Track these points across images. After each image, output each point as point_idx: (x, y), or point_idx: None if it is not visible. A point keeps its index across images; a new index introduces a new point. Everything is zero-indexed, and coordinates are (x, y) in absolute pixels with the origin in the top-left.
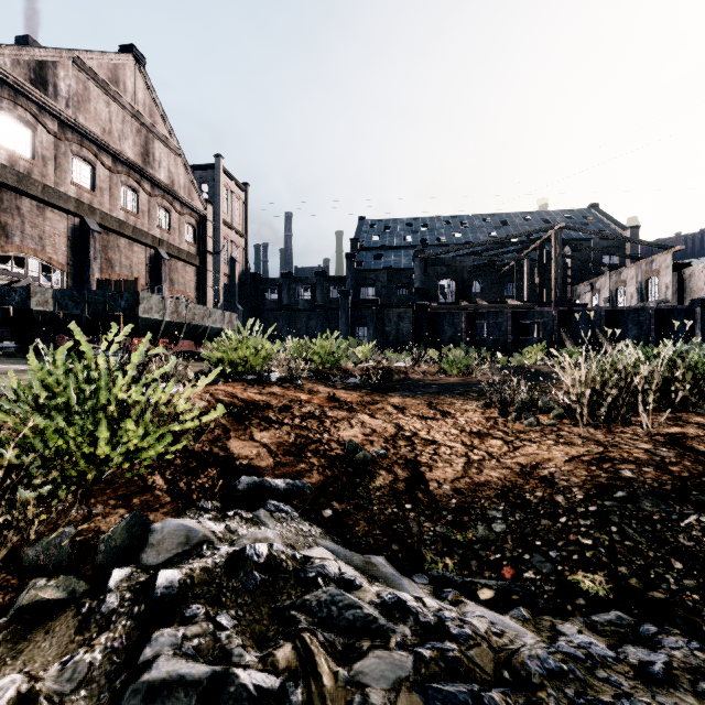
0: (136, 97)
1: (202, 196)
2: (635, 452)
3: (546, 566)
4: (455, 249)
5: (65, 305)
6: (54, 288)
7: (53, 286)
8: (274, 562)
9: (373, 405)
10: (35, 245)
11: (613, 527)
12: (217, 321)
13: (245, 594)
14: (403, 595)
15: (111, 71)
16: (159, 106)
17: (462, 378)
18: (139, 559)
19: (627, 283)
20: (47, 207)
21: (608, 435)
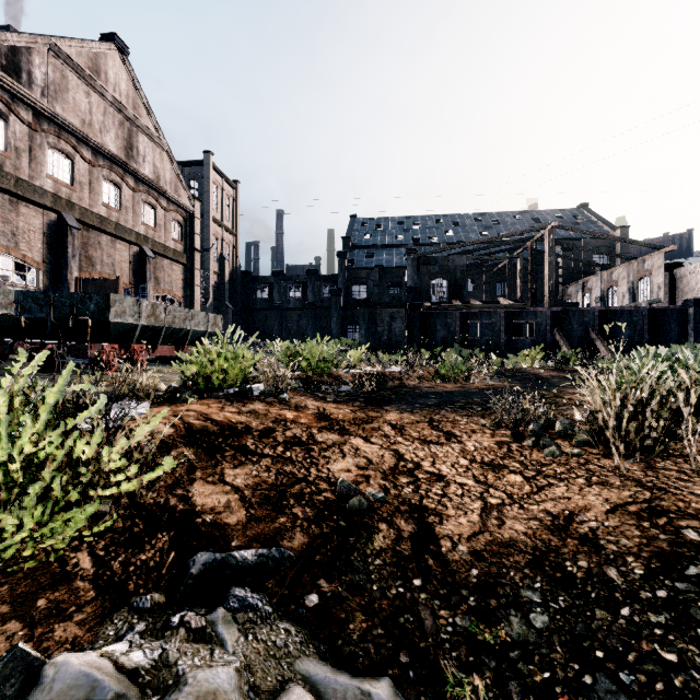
0: (118, 88)
1: (189, 192)
2: (692, 500)
3: None
4: (448, 248)
5: (28, 308)
6: (29, 287)
7: (27, 286)
8: None
9: (368, 424)
10: (8, 241)
11: (699, 629)
12: (200, 323)
13: None
14: None
15: (92, 60)
16: (143, 98)
17: (459, 384)
18: None
19: (619, 283)
20: (21, 202)
21: (649, 472)
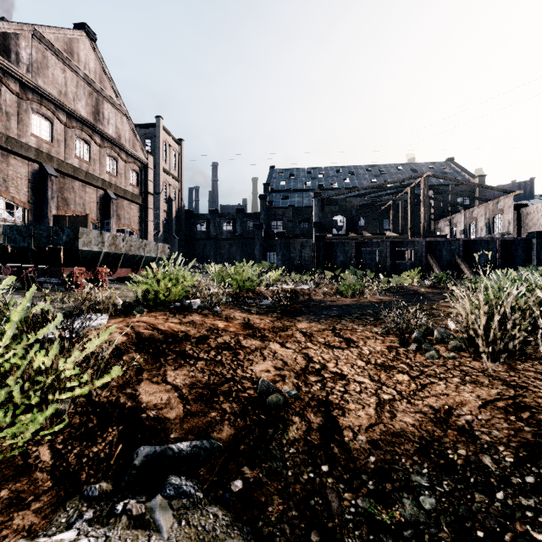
0: (88, 66)
1: (144, 148)
2: None
3: None
4: (345, 192)
5: (14, 239)
6: (17, 222)
7: (16, 221)
8: None
9: (284, 332)
10: None
11: None
12: (151, 251)
13: None
14: None
15: (67, 43)
16: (107, 74)
17: (355, 299)
18: None
19: (478, 219)
20: (11, 155)
21: (512, 373)
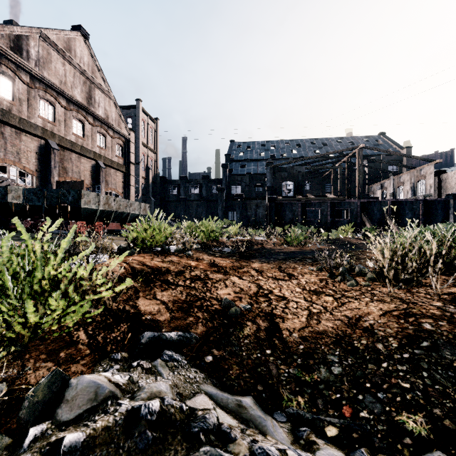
0: (82, 60)
1: (127, 126)
2: (430, 308)
3: (377, 407)
4: (293, 161)
5: (31, 199)
6: (27, 186)
7: (26, 186)
8: (165, 417)
9: (241, 269)
10: (14, 158)
11: (424, 372)
12: (135, 209)
13: (137, 455)
14: (270, 450)
15: (66, 42)
16: (98, 66)
17: (299, 247)
18: (55, 414)
19: (404, 184)
20: (22, 133)
21: (408, 294)
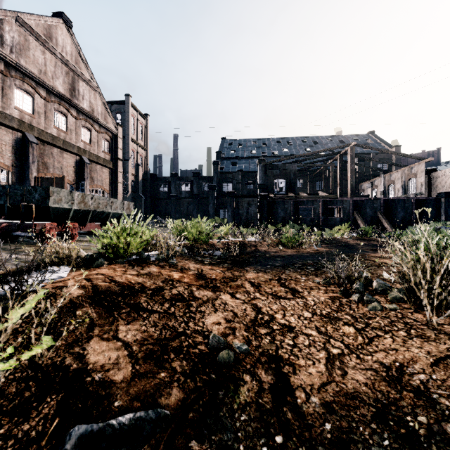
0: (65, 49)
1: (114, 120)
2: None
3: None
4: (285, 159)
5: None
6: (1, 183)
7: (0, 182)
8: None
9: (234, 282)
10: None
11: None
12: (118, 208)
13: None
14: None
15: (46, 29)
16: (82, 56)
17: (295, 249)
18: None
19: (395, 182)
20: None
21: None
